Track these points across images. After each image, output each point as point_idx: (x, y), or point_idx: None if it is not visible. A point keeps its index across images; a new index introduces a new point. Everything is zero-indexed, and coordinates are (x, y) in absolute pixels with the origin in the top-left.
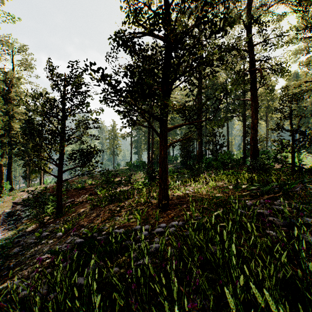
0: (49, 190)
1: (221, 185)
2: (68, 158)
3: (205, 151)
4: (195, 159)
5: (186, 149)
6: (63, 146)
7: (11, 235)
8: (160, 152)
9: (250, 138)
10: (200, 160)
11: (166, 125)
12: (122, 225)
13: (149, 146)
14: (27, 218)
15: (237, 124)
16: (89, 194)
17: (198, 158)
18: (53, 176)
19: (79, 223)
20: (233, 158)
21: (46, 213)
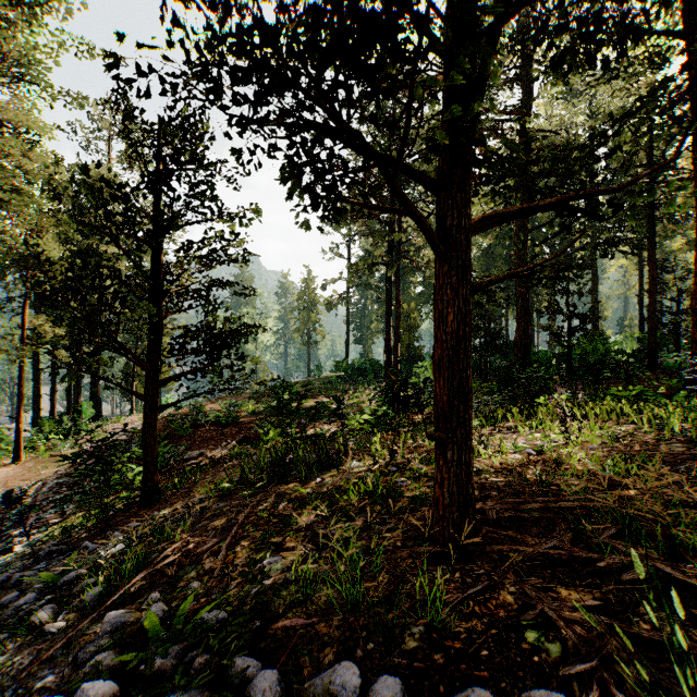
0: (160, 425)
1: (622, 433)
2: (173, 347)
3: (531, 335)
4: (507, 354)
5: (485, 329)
6: (158, 314)
7: (42, 542)
8: (439, 317)
9: (691, 292)
10: (524, 356)
11: (467, 203)
12: (280, 628)
13: (390, 324)
14: (55, 510)
15: (617, 265)
16: (242, 439)
17: (517, 351)
18: (134, 395)
19: (157, 560)
20: (614, 353)
21: (131, 487)
